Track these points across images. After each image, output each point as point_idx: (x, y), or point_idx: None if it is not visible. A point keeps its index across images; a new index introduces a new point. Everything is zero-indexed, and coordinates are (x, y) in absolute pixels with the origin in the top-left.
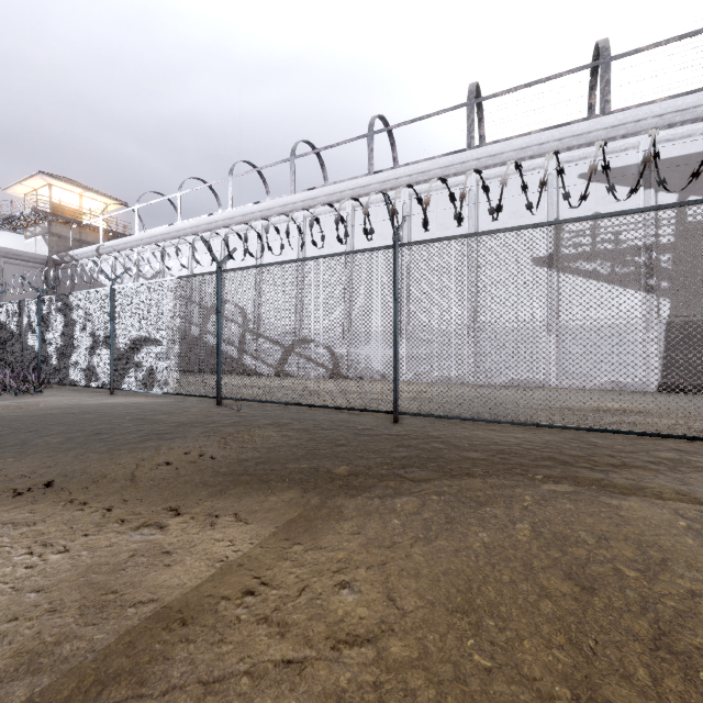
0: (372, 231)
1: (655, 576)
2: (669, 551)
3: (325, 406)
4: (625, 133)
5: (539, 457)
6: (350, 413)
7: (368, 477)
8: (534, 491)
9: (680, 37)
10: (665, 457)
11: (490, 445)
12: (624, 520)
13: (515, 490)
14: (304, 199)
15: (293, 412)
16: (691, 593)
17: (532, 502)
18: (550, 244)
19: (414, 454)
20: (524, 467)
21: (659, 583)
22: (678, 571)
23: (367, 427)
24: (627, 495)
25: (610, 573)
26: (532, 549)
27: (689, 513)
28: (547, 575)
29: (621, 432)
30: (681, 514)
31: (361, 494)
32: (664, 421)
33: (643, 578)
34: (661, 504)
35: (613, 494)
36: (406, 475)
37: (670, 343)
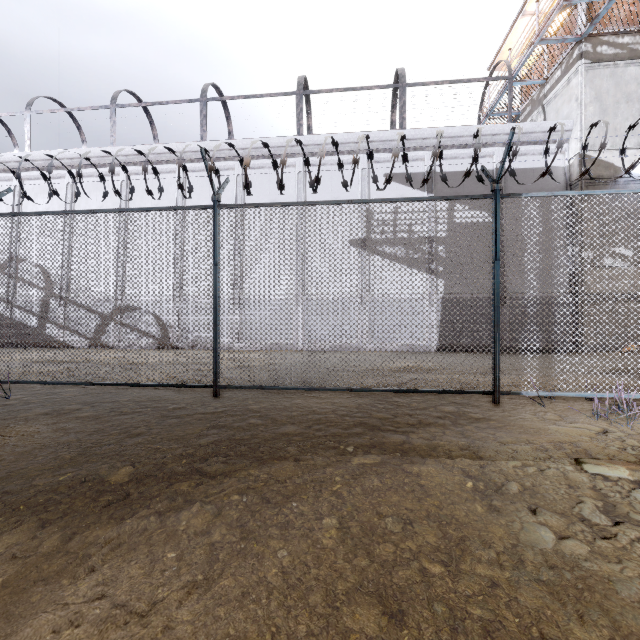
0: (192, 188)
1: (457, 567)
2: (465, 526)
3: (132, 384)
4: (416, 147)
5: (352, 424)
6: (166, 389)
7: (155, 481)
8: (345, 469)
9: (450, 82)
10: (448, 411)
11: (308, 415)
12: (425, 491)
13: (327, 470)
14: (128, 153)
15: (91, 393)
16: (491, 585)
17: (342, 485)
18: (364, 229)
19: (226, 436)
20: (337, 438)
21: (463, 579)
22: (476, 554)
23: (180, 406)
24: (425, 458)
25: (417, 579)
26: (337, 562)
27: (473, 470)
28: (352, 605)
29: (416, 391)
30: (467, 473)
31: (134, 514)
32: (443, 376)
33: (447, 575)
34: (452, 464)
35: (414, 460)
36: (209, 468)
37: (444, 313)
